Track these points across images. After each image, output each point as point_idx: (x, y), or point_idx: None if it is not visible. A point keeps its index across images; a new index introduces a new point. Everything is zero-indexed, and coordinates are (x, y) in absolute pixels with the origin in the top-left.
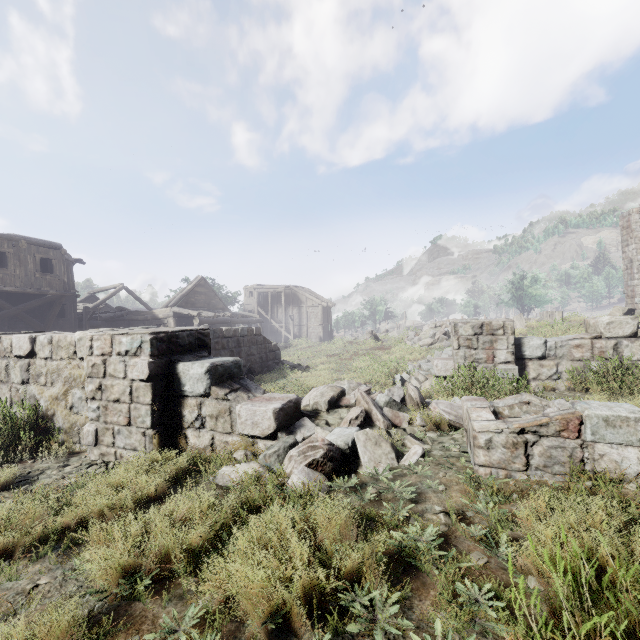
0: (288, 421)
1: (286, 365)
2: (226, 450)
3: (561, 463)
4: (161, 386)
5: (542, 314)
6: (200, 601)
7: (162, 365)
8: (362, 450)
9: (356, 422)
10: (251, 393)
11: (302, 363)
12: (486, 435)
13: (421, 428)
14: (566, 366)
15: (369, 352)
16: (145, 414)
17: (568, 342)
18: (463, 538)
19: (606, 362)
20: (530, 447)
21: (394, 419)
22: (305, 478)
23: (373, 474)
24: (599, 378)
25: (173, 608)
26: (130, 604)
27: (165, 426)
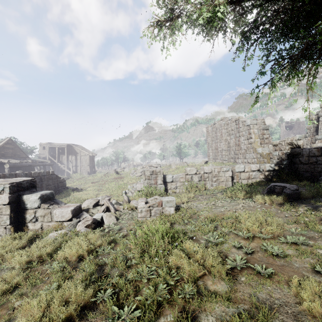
0: (76, 214)
1: (69, 189)
2: (49, 228)
3: (158, 213)
4: (14, 206)
5: (181, 163)
6: (55, 262)
7: (15, 197)
8: (105, 219)
9: (103, 211)
10: (59, 205)
11: (78, 187)
12: (140, 209)
13: (127, 210)
14: (178, 184)
15: (113, 180)
16: (6, 219)
17: (179, 176)
18: (130, 235)
19: (189, 182)
20: (151, 210)
21: (118, 208)
22: (85, 230)
23: (108, 225)
24: (187, 187)
25: (48, 263)
26: (31, 269)
27: (16, 223)
